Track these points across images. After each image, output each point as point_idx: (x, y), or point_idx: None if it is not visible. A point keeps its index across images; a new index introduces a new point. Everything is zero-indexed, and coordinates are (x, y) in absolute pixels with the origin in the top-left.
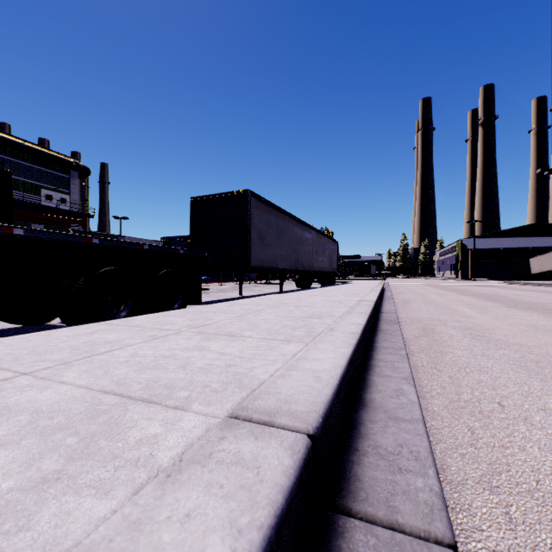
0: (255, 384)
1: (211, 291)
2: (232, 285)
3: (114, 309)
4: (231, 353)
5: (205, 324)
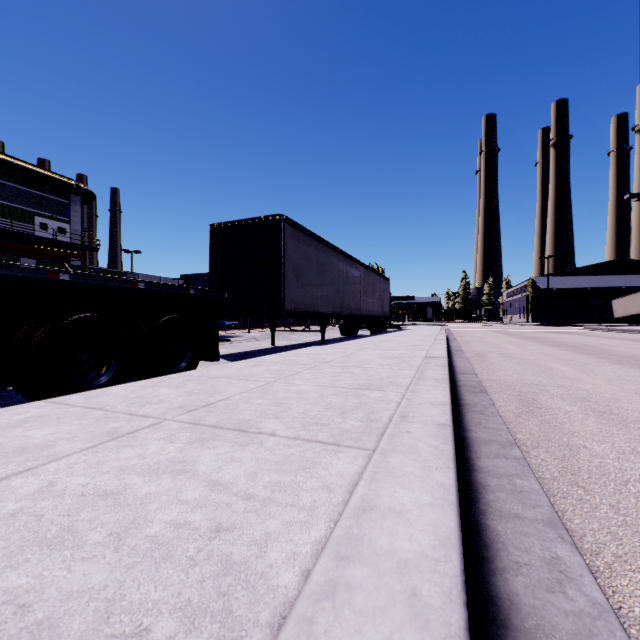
0: (263, 620)
1: (238, 340)
2: (263, 332)
3: (92, 371)
4: (231, 482)
5: (208, 403)
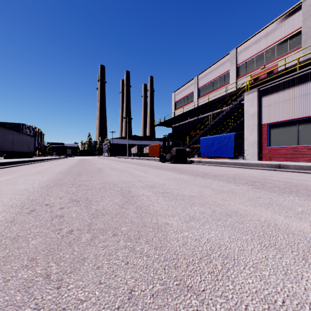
0: None
1: None
2: None
3: None
4: None
5: None
